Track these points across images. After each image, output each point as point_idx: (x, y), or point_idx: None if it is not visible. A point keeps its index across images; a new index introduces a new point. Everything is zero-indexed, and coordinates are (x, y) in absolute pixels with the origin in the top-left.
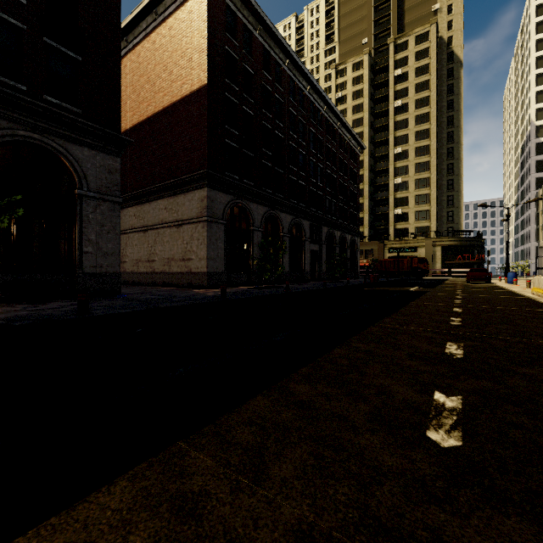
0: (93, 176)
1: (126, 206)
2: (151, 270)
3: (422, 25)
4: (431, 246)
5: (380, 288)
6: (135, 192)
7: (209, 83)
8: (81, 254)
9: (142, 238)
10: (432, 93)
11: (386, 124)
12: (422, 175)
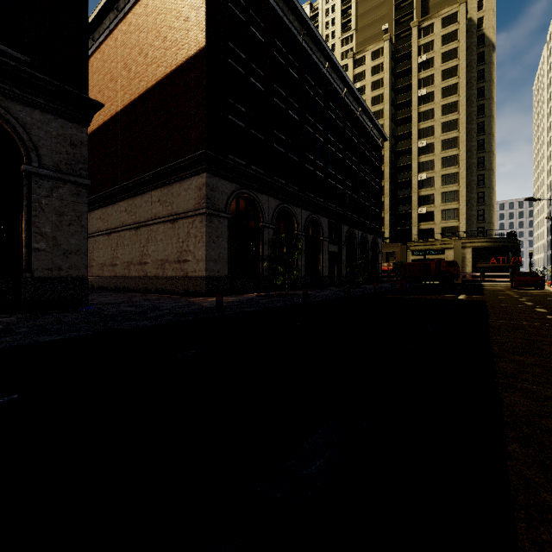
0: (48, 149)
1: (117, 200)
2: (143, 274)
3: (449, 5)
4: (460, 248)
5: (418, 296)
6: (125, 183)
7: (209, 45)
8: (29, 252)
9: (134, 237)
10: (461, 80)
11: (409, 115)
12: (450, 170)
